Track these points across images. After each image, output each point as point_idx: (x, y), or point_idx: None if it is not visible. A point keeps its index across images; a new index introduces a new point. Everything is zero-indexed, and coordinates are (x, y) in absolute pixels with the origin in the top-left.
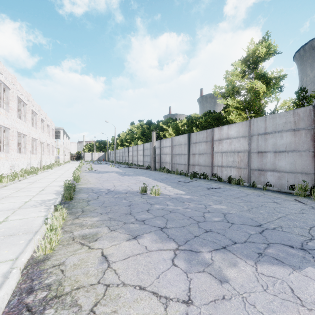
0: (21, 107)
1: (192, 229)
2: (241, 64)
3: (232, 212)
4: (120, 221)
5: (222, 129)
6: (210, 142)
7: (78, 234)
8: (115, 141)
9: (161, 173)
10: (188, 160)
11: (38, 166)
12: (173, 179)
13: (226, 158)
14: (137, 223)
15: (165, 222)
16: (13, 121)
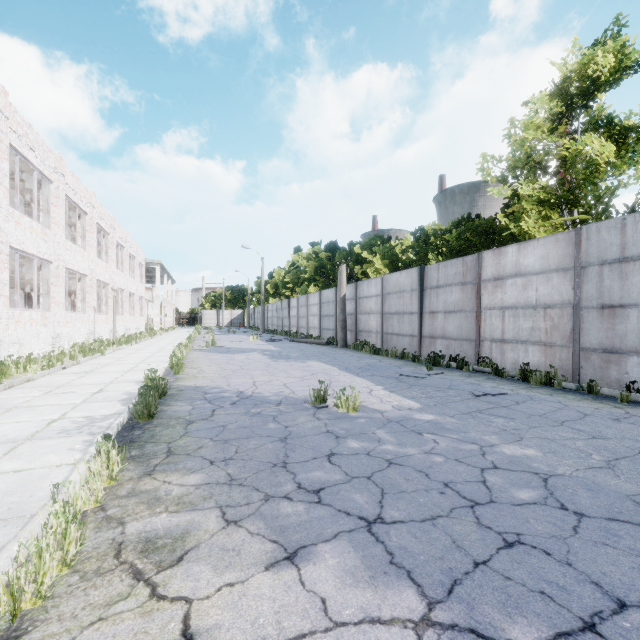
0: (76, 219)
1: (460, 532)
2: (551, 98)
3: (562, 471)
4: (255, 491)
5: (504, 254)
6: (472, 286)
7: (135, 533)
8: (262, 287)
9: (359, 354)
10: (420, 326)
11: (110, 337)
12: (387, 370)
13: (514, 322)
14: (299, 500)
15: (378, 500)
16: (57, 247)
